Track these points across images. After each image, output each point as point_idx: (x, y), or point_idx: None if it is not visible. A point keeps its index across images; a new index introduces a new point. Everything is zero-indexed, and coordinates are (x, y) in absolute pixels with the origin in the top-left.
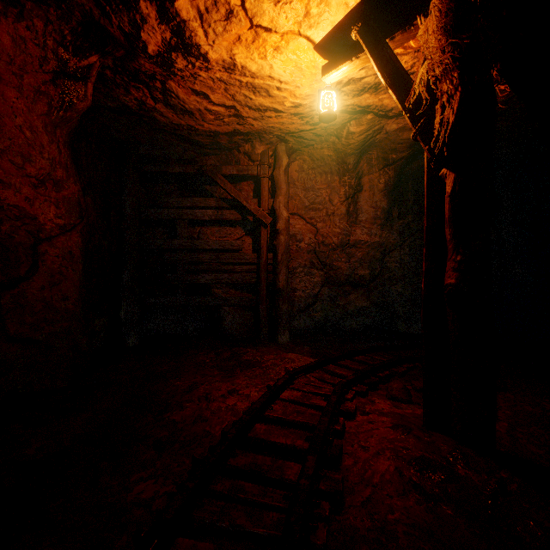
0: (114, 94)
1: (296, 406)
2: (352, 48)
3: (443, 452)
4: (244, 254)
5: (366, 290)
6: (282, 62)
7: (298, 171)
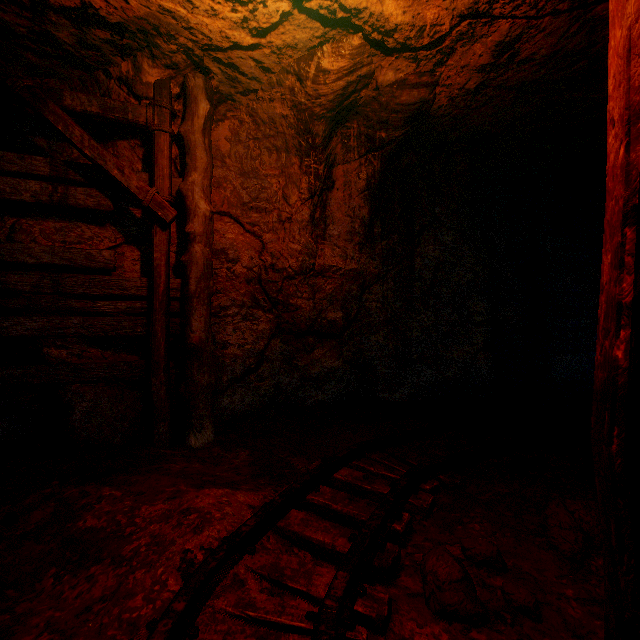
0: None
1: None
2: None
3: None
4: (119, 279)
5: (338, 343)
6: None
7: (231, 140)
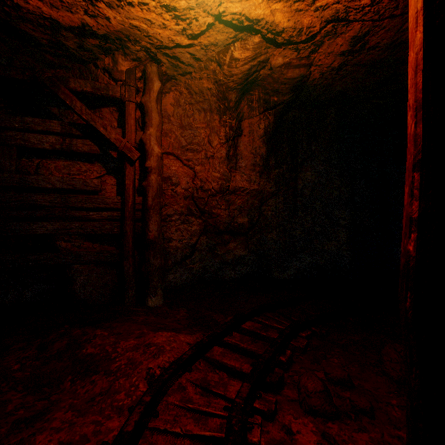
0: None
1: None
2: None
3: None
4: (103, 197)
5: (245, 239)
6: None
7: (174, 105)
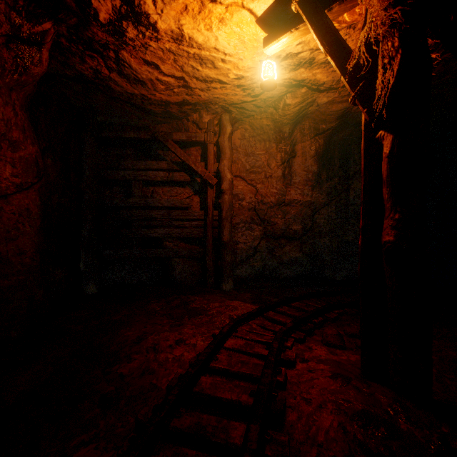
0: (71, 62)
1: (240, 355)
2: (292, 20)
3: (384, 405)
4: (192, 211)
5: (299, 243)
6: (226, 34)
7: (240, 138)
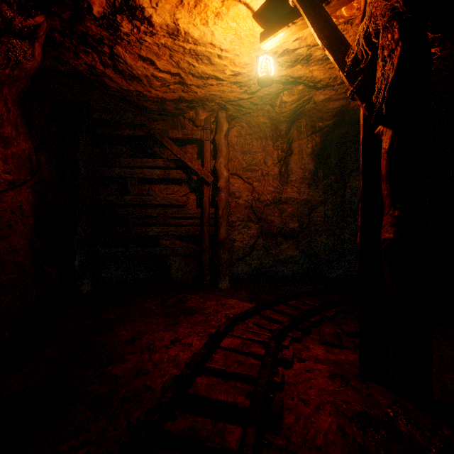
0: (65, 57)
1: (236, 355)
2: (289, 14)
3: (383, 406)
4: (189, 209)
5: (295, 241)
6: (222, 29)
7: (237, 136)
